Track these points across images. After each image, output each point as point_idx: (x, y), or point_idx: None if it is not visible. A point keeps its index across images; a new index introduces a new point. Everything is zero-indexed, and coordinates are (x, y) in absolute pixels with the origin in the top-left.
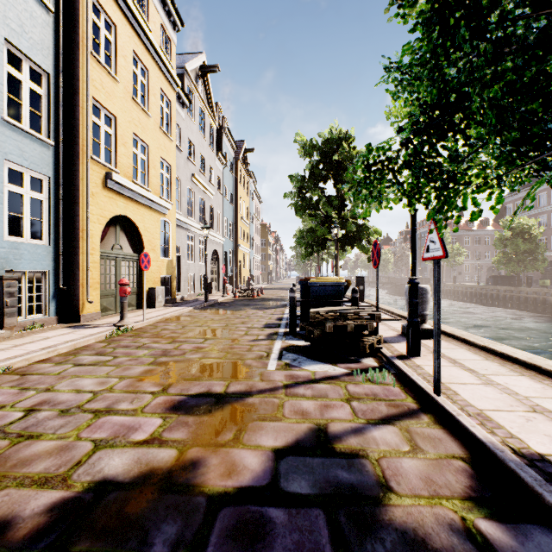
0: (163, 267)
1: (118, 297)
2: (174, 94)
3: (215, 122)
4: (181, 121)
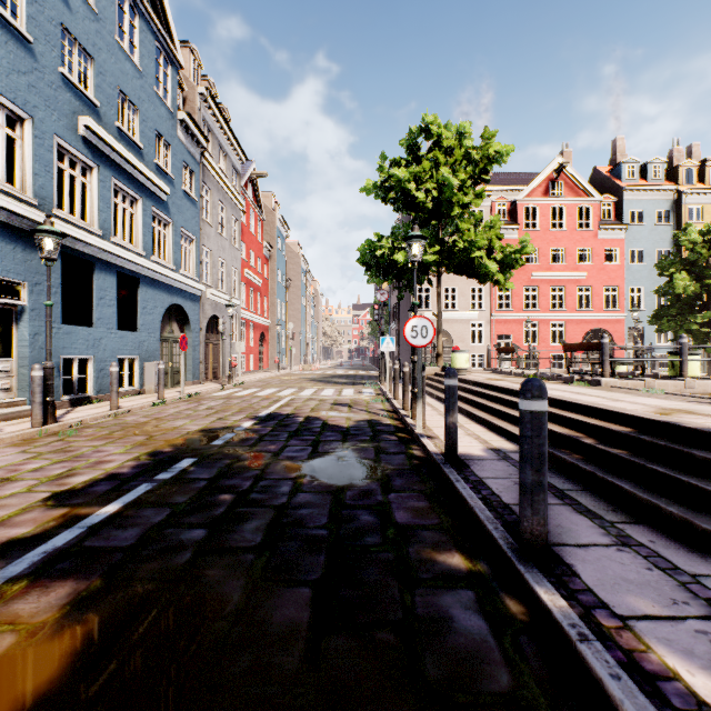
0: None
1: (705, 366)
2: None
3: None
4: None
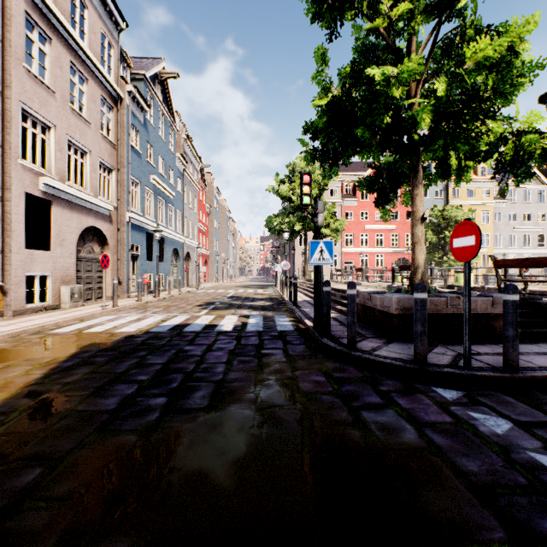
0: (483, 270)
1: None
2: (492, 206)
3: (544, 186)
4: (502, 209)
